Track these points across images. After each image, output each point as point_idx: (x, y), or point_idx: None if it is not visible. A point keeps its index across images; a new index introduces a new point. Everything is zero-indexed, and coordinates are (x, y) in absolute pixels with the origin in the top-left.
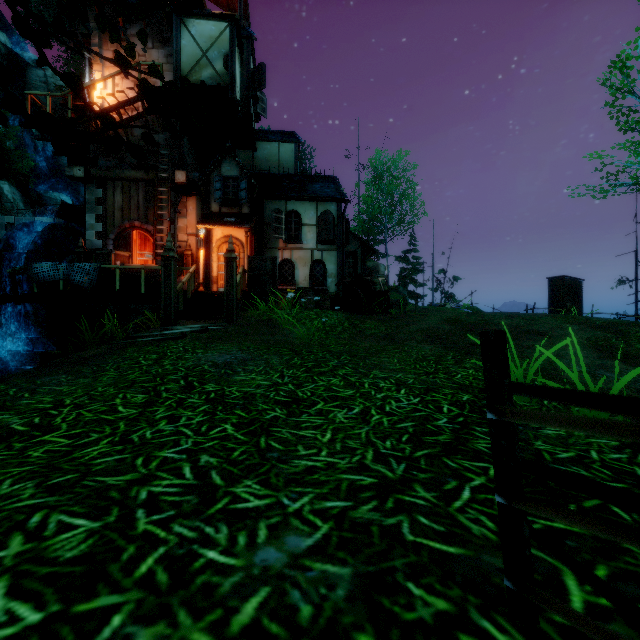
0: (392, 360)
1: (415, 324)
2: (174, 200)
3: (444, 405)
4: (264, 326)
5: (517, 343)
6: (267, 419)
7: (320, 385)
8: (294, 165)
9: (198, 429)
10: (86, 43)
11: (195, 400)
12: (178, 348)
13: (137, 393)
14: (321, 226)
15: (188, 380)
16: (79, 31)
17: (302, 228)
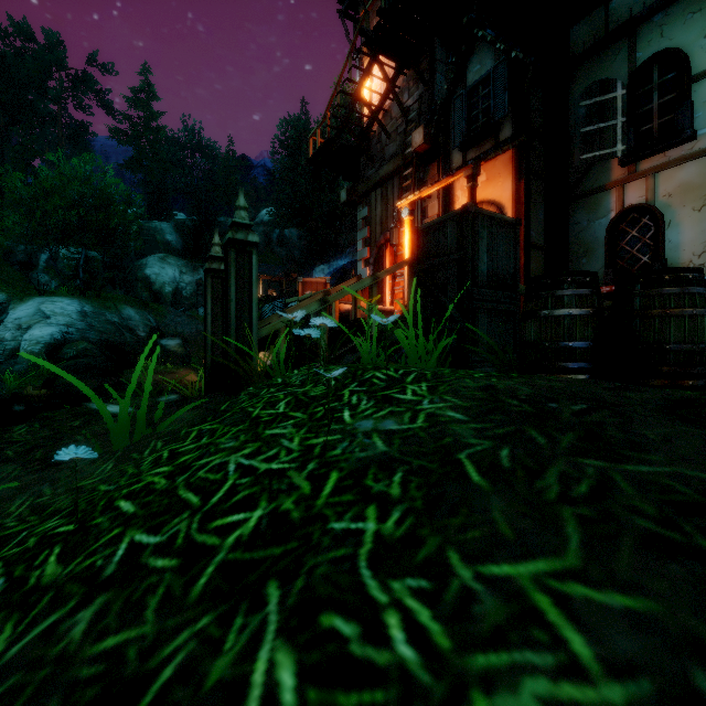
0: None
1: None
2: (417, 180)
3: None
4: None
5: None
6: None
7: None
8: None
9: None
10: None
11: None
12: None
13: None
14: None
15: None
16: None
17: (693, 91)
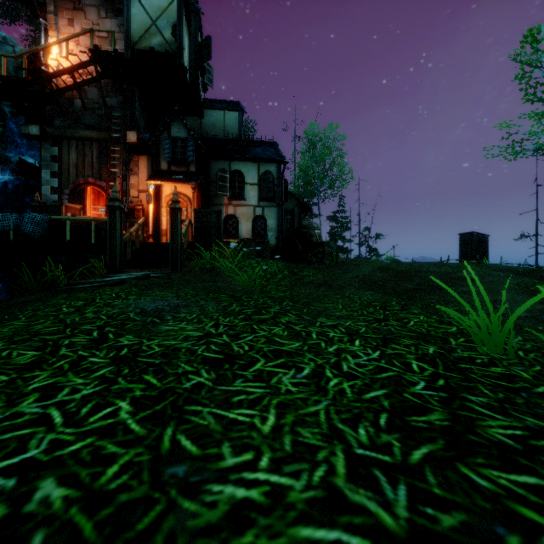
0: (337, 306)
1: (350, 272)
2: (126, 158)
3: (411, 361)
4: (207, 273)
5: (452, 289)
6: (185, 389)
7: (260, 336)
8: (238, 131)
9: (75, 411)
10: (43, 12)
11: (98, 359)
12: (110, 294)
13: (29, 349)
14: (262, 185)
15: (103, 331)
16: (36, 0)
17: (245, 186)
